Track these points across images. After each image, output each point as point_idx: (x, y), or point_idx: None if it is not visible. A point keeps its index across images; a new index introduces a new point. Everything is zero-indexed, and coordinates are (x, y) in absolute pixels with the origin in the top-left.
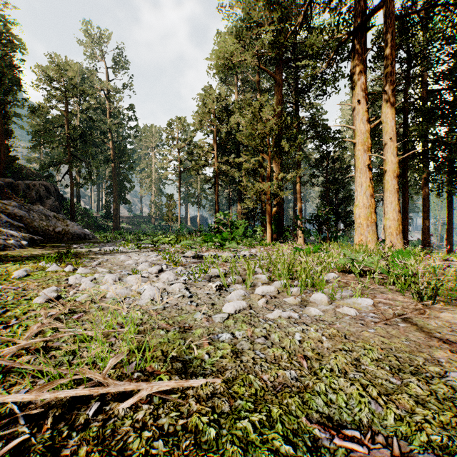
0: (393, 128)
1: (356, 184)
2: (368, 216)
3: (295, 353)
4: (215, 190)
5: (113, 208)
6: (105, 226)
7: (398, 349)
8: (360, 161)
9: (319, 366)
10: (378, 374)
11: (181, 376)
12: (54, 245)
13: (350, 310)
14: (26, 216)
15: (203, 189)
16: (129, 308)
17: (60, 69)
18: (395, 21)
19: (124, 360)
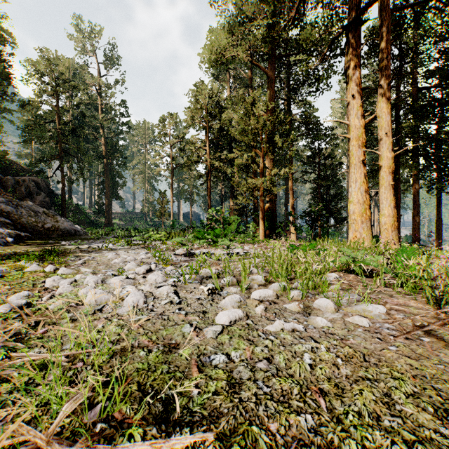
0: (388, 123)
1: (350, 180)
2: (363, 212)
3: (307, 384)
4: (207, 186)
5: (106, 204)
6: (97, 222)
7: (434, 377)
8: (354, 157)
9: (343, 409)
10: (421, 420)
11: (159, 428)
12: (42, 242)
13: (362, 320)
14: (13, 212)
15: (195, 185)
16: (107, 318)
17: (51, 64)
18: (390, 14)
19: (87, 400)
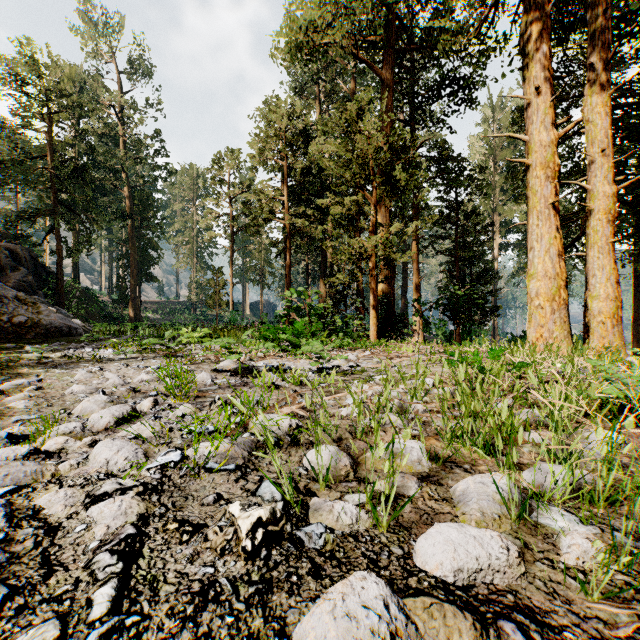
0: (606, 131)
1: (531, 238)
2: (555, 294)
3: None
4: (285, 259)
5: (131, 287)
6: (118, 316)
7: None
8: (538, 197)
9: None
10: None
11: None
12: None
13: None
14: None
15: (268, 261)
16: None
17: (38, 66)
18: None
19: None
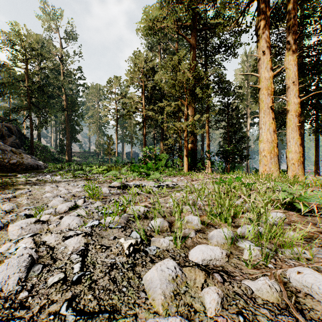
0: (295, 73)
1: (261, 123)
2: (271, 150)
3: None
4: (143, 131)
5: (66, 145)
6: (60, 159)
7: None
8: (264, 103)
9: None
10: None
11: None
12: (3, 174)
13: None
14: None
15: (135, 132)
16: None
17: (21, 35)
18: None
19: None
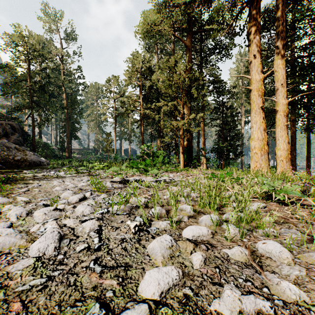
0: (283, 76)
1: (252, 122)
2: (262, 147)
3: None
4: (141, 129)
5: (66, 142)
6: (60, 156)
7: None
8: (255, 104)
9: None
10: None
11: None
12: (9, 170)
13: None
14: None
15: (132, 129)
16: None
17: (23, 37)
18: None
19: None
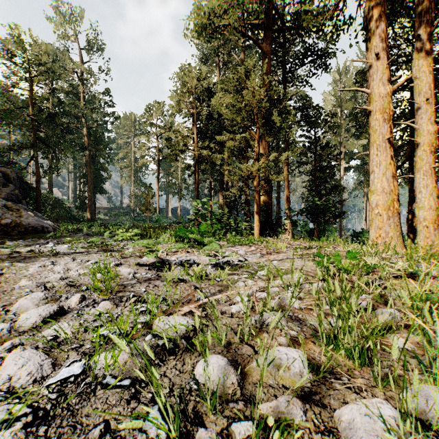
0: (429, 85)
1: (372, 164)
2: (390, 205)
3: None
4: (195, 178)
5: (88, 198)
6: (79, 217)
7: None
8: (377, 134)
9: None
10: None
11: None
12: None
13: None
14: None
15: (183, 179)
16: None
17: (23, 43)
18: None
19: None
